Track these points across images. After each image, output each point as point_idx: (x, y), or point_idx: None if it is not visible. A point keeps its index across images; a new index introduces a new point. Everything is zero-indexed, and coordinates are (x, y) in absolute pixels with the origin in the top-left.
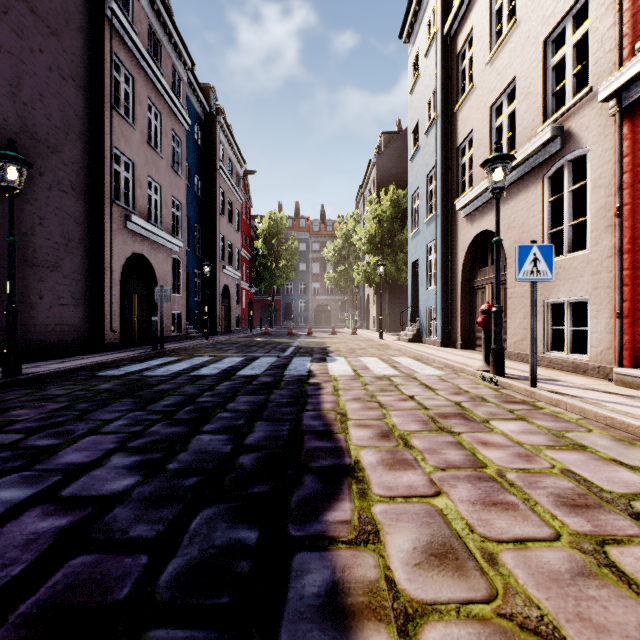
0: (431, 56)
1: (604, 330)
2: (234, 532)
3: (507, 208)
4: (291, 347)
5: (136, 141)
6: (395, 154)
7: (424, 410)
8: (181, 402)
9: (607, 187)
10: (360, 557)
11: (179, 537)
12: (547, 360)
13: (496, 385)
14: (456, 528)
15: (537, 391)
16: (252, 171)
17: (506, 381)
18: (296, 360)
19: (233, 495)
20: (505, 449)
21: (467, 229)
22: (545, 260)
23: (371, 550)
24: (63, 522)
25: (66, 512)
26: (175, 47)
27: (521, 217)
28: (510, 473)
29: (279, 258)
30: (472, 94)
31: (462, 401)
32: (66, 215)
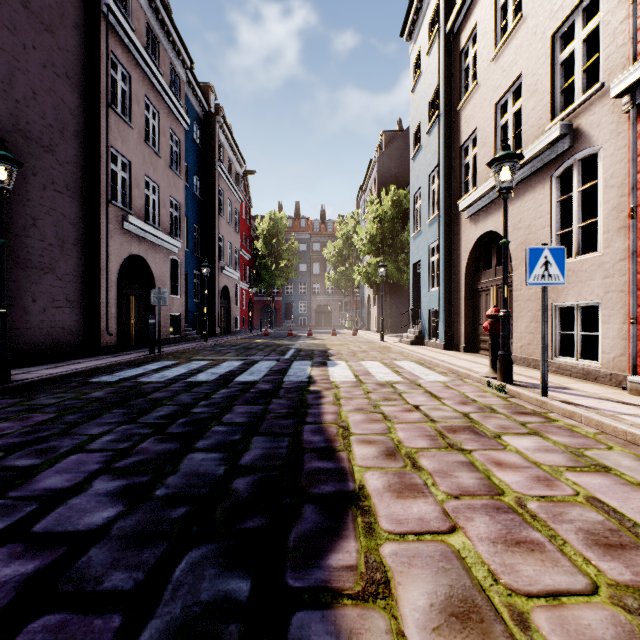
0: (433, 54)
1: (617, 336)
2: (223, 582)
3: (513, 208)
4: (291, 350)
5: (133, 140)
6: (396, 154)
7: (431, 423)
8: (175, 413)
9: (620, 187)
10: (369, 618)
11: (160, 589)
12: (555, 366)
13: (504, 393)
14: (477, 576)
15: (549, 401)
16: (252, 171)
17: (515, 389)
18: (296, 364)
19: (224, 531)
20: (522, 471)
21: (471, 230)
22: (557, 263)
23: (381, 608)
24: (30, 568)
25: (35, 554)
26: (173, 45)
27: (527, 218)
28: (531, 502)
29: (279, 258)
30: (476, 92)
31: (470, 412)
32: (61, 216)
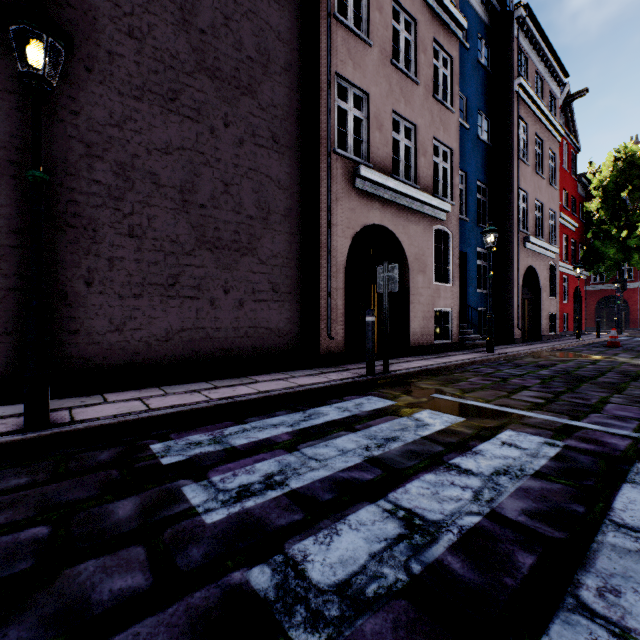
0: None
1: None
2: None
3: None
4: None
5: (372, 63)
6: None
7: None
8: None
9: None
10: None
11: None
12: None
13: None
14: None
15: None
16: (579, 92)
17: None
18: None
19: None
20: None
21: None
22: None
23: None
24: None
25: None
26: None
27: None
28: None
29: (635, 219)
30: None
31: None
32: (264, 178)
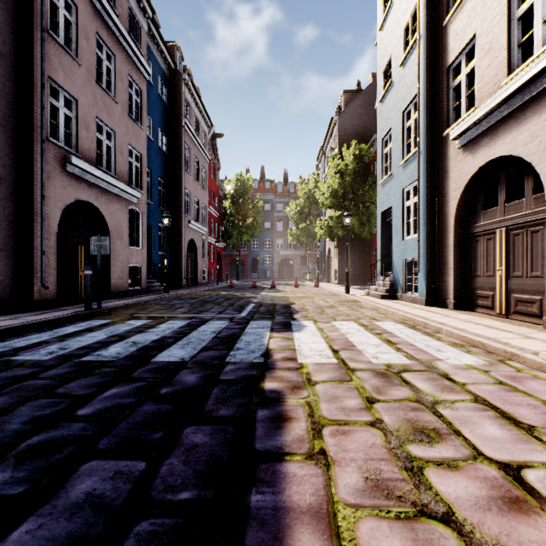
0: None
1: None
2: None
3: (545, 117)
4: (251, 304)
5: (81, 77)
6: (356, 112)
7: None
8: None
9: None
10: None
11: None
12: None
13: None
14: None
15: None
16: (220, 134)
17: None
18: (252, 326)
19: None
20: None
21: (465, 162)
22: None
23: None
24: None
25: None
26: None
27: None
28: None
29: (245, 216)
30: None
31: None
32: None
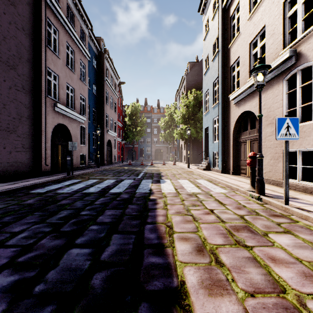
0: (215, 19)
1: None
2: None
3: None
4: (141, 173)
5: (60, 64)
6: (195, 73)
7: (222, 223)
8: (69, 215)
9: None
10: None
11: None
12: None
13: (260, 201)
14: None
15: (290, 208)
16: (123, 82)
17: (267, 199)
18: (143, 182)
19: None
20: (291, 267)
21: (236, 110)
22: (294, 127)
23: None
24: None
25: None
26: (82, 17)
27: (269, 103)
28: (308, 301)
29: (137, 126)
30: (239, 37)
31: (244, 215)
32: (19, 103)
